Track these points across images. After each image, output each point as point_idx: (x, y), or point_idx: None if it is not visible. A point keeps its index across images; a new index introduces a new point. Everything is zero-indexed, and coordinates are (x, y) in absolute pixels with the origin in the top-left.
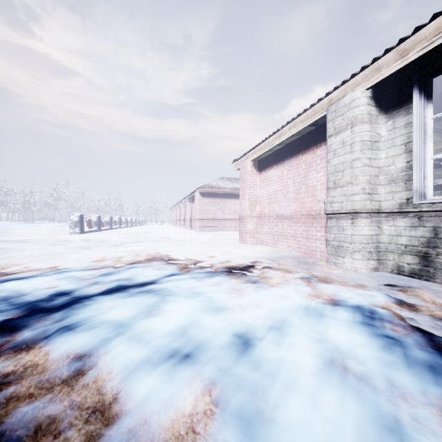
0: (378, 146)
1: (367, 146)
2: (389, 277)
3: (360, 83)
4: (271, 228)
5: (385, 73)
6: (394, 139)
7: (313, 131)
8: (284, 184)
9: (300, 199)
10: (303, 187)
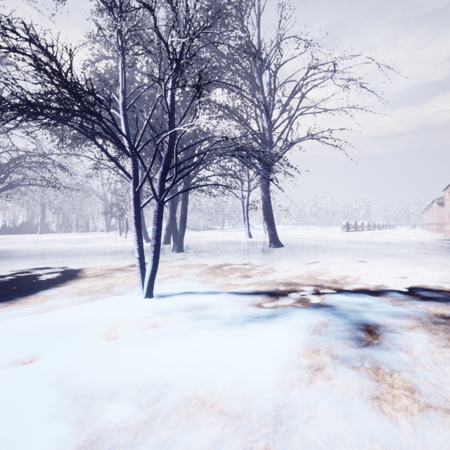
0: None
1: None
2: None
3: None
4: None
5: None
6: None
7: None
8: None
9: None
10: None
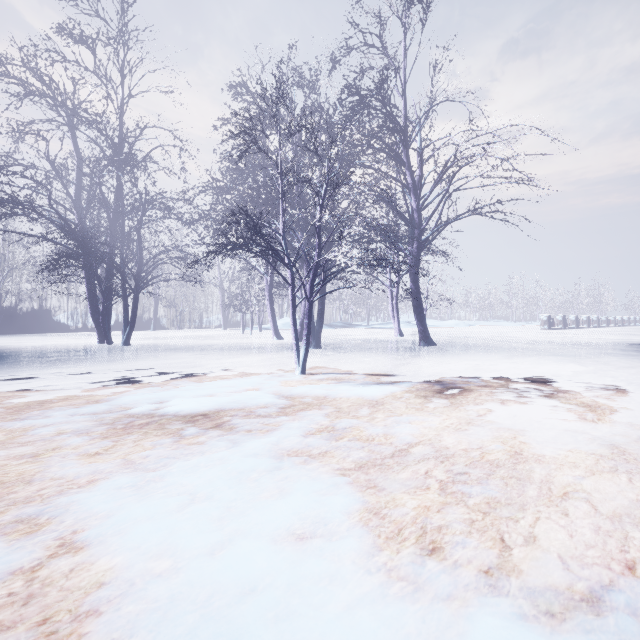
0: None
1: None
2: None
3: None
4: None
5: None
6: None
7: None
8: None
9: None
10: None
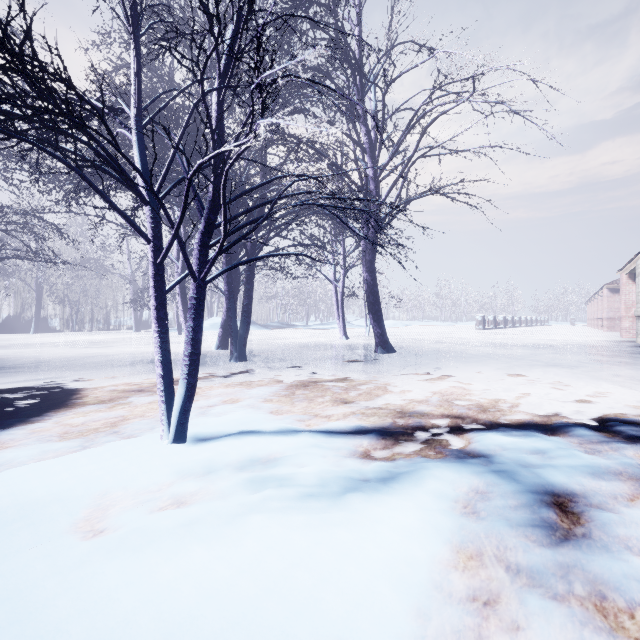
0: None
1: None
2: None
3: None
4: None
5: None
6: None
7: None
8: None
9: None
10: None
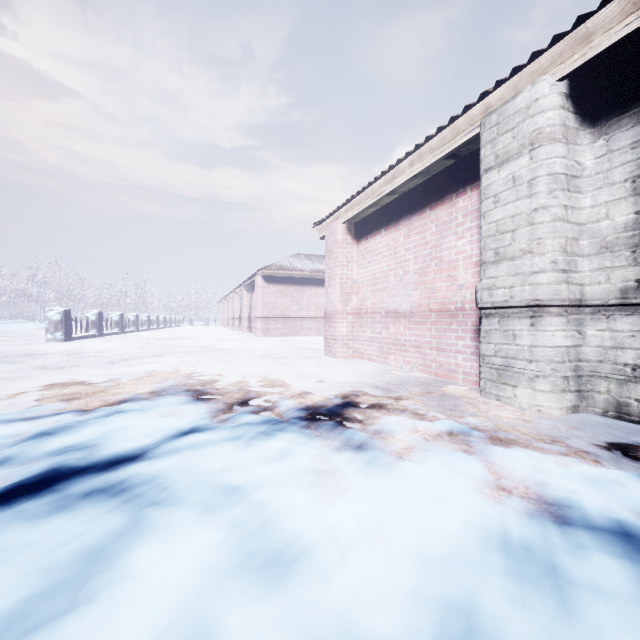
0: (579, 186)
1: (560, 184)
2: (605, 426)
3: (548, 70)
4: (377, 333)
5: (601, 43)
6: (610, 171)
7: (450, 168)
8: (400, 260)
9: (426, 283)
10: (433, 264)
